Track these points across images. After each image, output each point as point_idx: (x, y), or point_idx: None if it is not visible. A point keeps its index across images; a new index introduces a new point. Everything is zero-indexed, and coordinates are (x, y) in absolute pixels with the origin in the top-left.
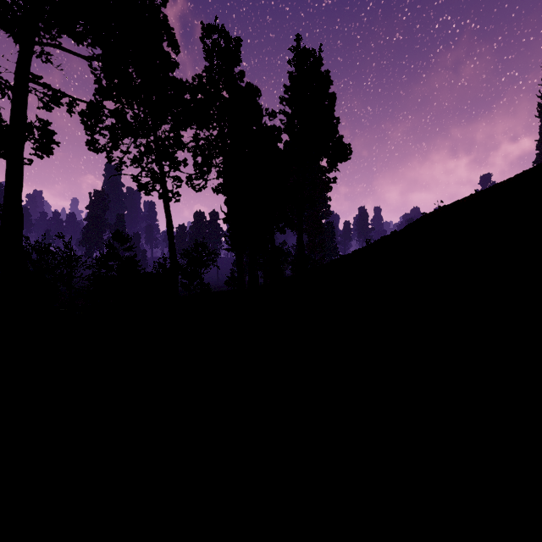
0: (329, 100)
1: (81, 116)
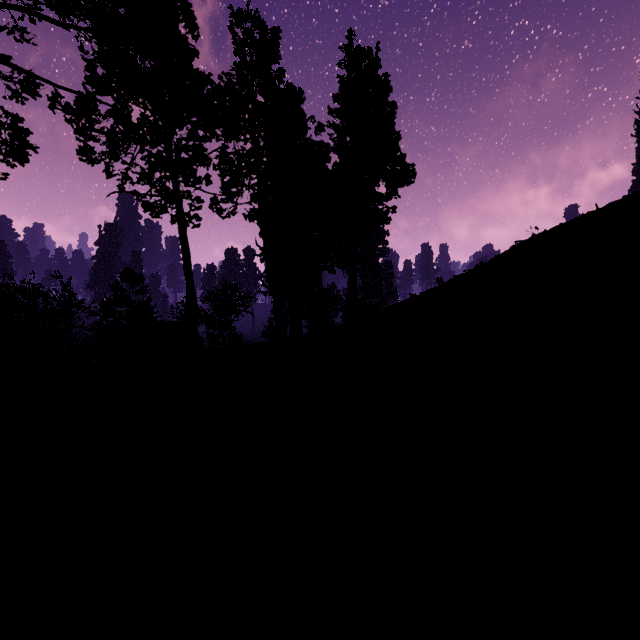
0: (389, 110)
1: (66, 111)
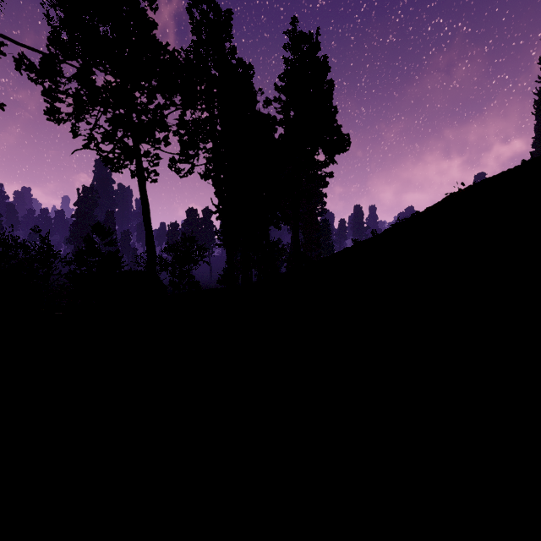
0: (327, 87)
1: (29, 70)
